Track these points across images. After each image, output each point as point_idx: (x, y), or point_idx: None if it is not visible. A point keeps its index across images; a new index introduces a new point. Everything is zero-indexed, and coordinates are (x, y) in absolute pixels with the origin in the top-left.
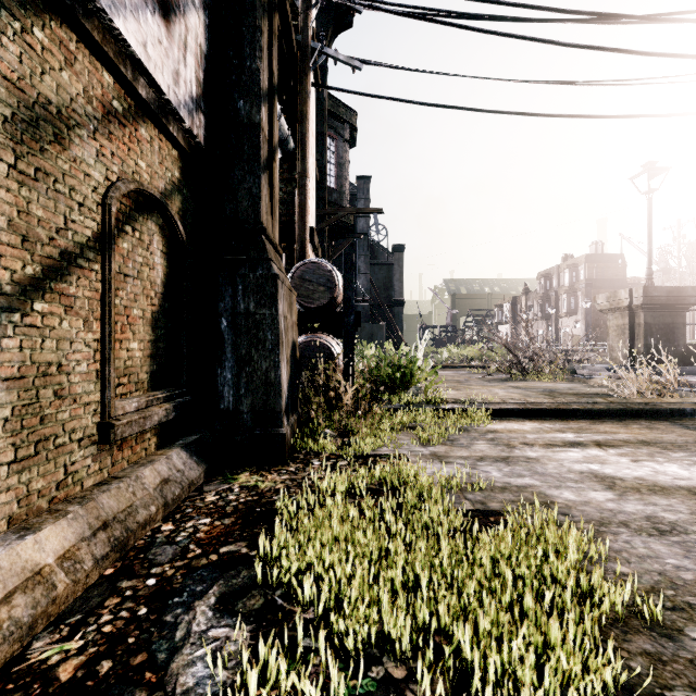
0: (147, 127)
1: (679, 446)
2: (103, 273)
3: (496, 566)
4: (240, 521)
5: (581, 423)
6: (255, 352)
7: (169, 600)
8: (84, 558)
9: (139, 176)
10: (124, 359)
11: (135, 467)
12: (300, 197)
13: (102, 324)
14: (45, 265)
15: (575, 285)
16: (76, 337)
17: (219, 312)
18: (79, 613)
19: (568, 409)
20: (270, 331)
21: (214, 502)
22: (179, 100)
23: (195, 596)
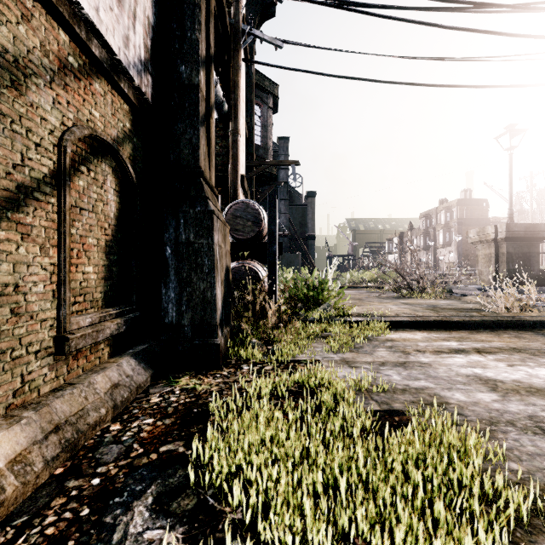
0: (100, 83)
1: (544, 352)
2: (59, 206)
3: (406, 466)
4: (179, 421)
5: (461, 333)
6: (194, 275)
7: (110, 500)
8: (34, 460)
9: (93, 124)
10: (80, 281)
11: (89, 373)
12: (233, 150)
13: (58, 250)
14: (1, 197)
15: (449, 223)
16: (33, 261)
17: (164, 242)
18: (26, 515)
19: (450, 321)
20: (207, 257)
21: (158, 404)
22: (129, 61)
23: (134, 496)
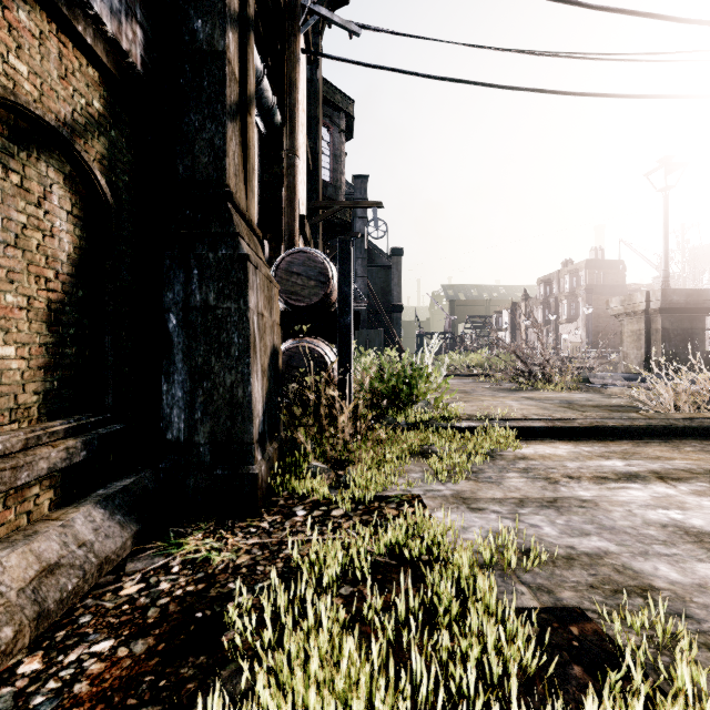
0: (31, 13)
1: None
2: None
3: None
4: (163, 646)
5: (623, 445)
6: (215, 361)
7: None
8: None
9: (13, 84)
10: None
11: None
12: (288, 178)
13: None
14: None
15: (576, 291)
16: None
17: (165, 306)
18: None
19: (603, 427)
20: (236, 331)
21: (132, 599)
22: None
23: None
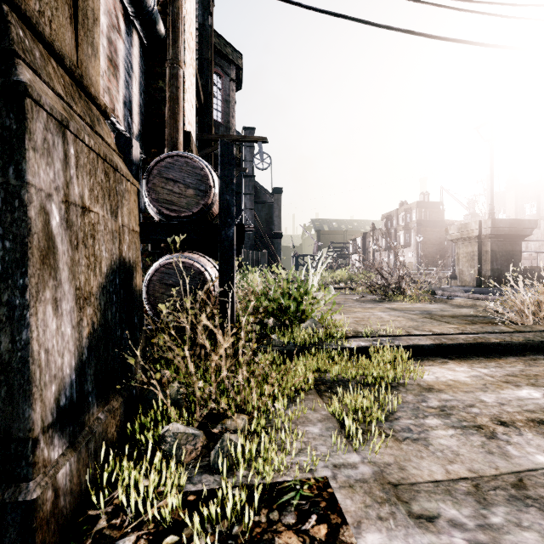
0: None
1: None
2: None
3: None
4: None
5: (515, 364)
6: None
7: None
8: None
9: None
10: None
11: None
12: (171, 89)
13: None
14: None
15: (409, 224)
16: None
17: None
18: None
19: (488, 343)
20: None
21: None
22: None
23: None
